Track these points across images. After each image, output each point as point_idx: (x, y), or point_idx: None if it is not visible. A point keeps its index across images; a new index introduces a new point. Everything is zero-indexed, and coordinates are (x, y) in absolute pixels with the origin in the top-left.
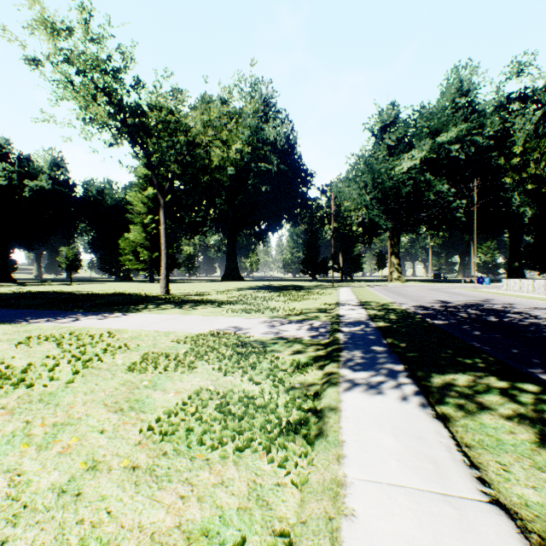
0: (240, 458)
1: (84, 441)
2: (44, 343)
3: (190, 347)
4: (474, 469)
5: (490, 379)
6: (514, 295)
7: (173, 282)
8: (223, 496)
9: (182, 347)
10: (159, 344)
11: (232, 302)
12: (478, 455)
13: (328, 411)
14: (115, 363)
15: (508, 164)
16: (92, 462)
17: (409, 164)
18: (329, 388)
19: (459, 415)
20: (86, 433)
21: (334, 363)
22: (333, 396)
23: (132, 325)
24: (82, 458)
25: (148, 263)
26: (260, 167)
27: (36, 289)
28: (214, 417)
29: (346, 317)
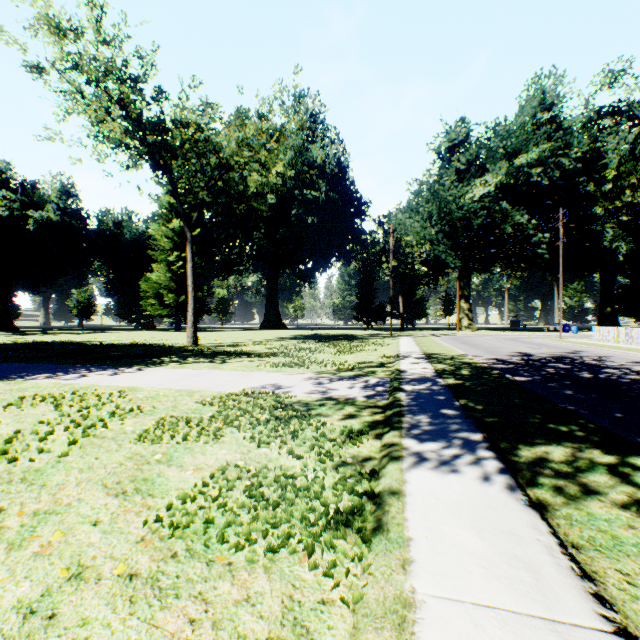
0: (273, 562)
1: (71, 537)
2: (40, 404)
3: (218, 410)
4: (588, 581)
5: (592, 452)
6: (608, 346)
7: (203, 331)
8: (247, 620)
9: (208, 410)
10: (179, 406)
11: (271, 354)
12: (590, 561)
13: (389, 496)
14: (123, 430)
15: (598, 191)
16: (77, 568)
17: (482, 191)
18: (390, 464)
19: (559, 501)
20: (74, 526)
21: (396, 430)
22: (395, 475)
23: (150, 382)
24: (64, 562)
25: (174, 308)
26: (306, 195)
27: (40, 339)
28: (242, 504)
29: (409, 373)
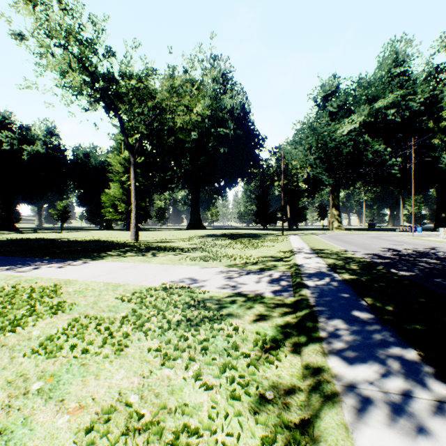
0: None
1: None
2: None
3: (133, 308)
4: None
5: None
6: None
7: (146, 231)
8: None
9: (125, 307)
10: (100, 302)
11: (192, 249)
12: None
13: None
14: (30, 334)
15: (436, 127)
16: None
17: (350, 127)
18: (327, 413)
19: None
20: None
21: (315, 343)
22: (342, 441)
23: (86, 275)
24: None
25: (125, 214)
26: (219, 132)
27: (28, 236)
28: None
29: (306, 267)
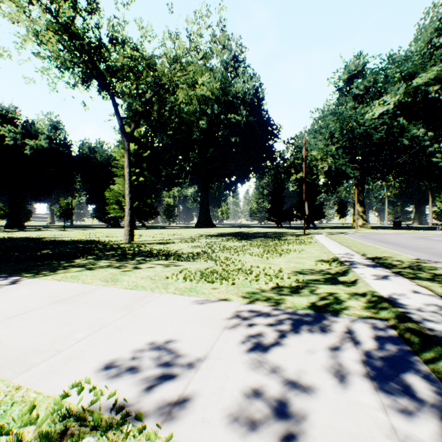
0: None
1: None
2: None
3: None
4: None
5: None
6: None
7: (152, 229)
8: None
9: None
10: None
11: (193, 256)
12: None
13: None
14: None
15: None
16: None
17: (381, 109)
18: None
19: None
20: None
21: None
22: None
23: None
24: None
25: None
26: (230, 119)
27: (19, 235)
28: None
29: (414, 309)
